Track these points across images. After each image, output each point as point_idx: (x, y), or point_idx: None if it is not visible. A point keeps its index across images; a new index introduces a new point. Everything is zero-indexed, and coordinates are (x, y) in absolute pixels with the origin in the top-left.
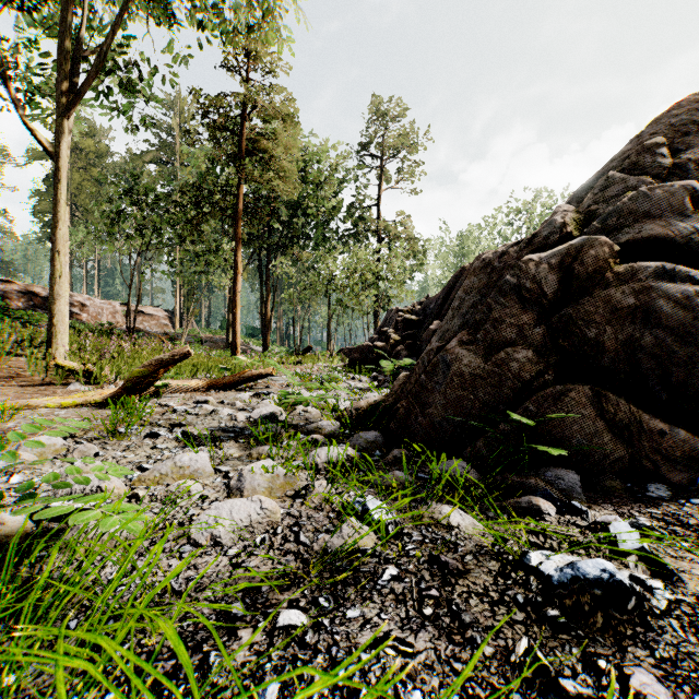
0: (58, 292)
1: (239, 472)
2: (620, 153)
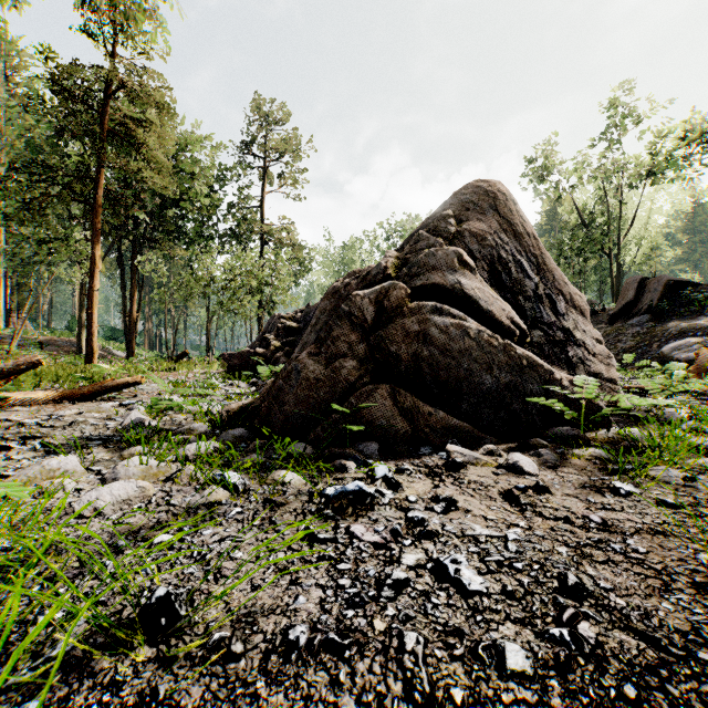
0: None
1: (114, 467)
2: (435, 213)
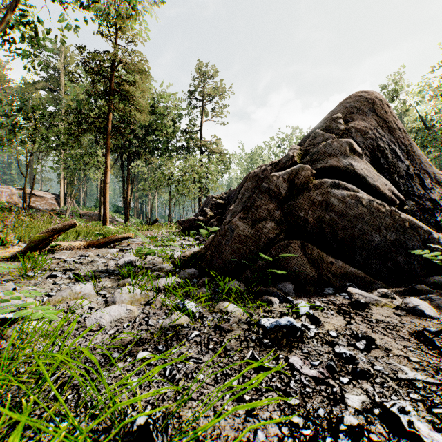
0: None
1: (113, 293)
2: (325, 118)
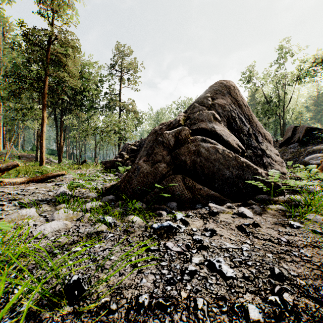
0: None
1: (52, 214)
2: (201, 95)
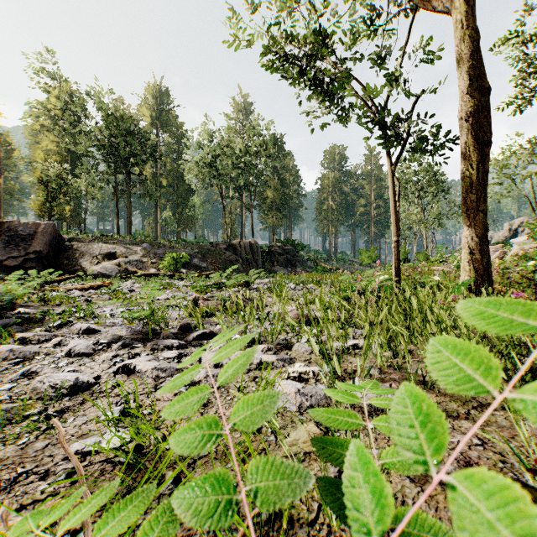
0: None
1: (38, 335)
2: None
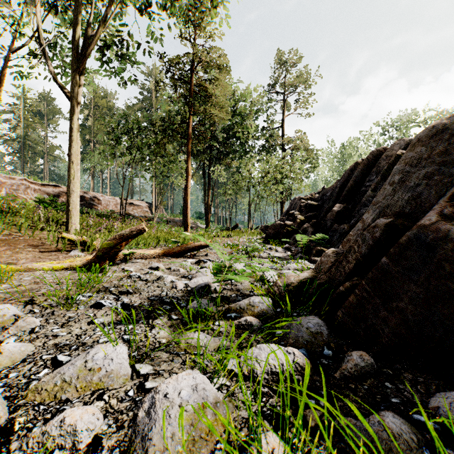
0: (72, 188)
1: (152, 395)
2: None
